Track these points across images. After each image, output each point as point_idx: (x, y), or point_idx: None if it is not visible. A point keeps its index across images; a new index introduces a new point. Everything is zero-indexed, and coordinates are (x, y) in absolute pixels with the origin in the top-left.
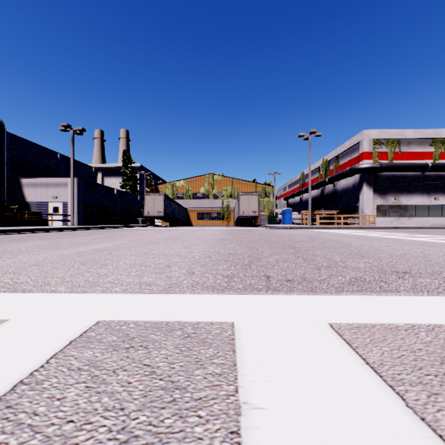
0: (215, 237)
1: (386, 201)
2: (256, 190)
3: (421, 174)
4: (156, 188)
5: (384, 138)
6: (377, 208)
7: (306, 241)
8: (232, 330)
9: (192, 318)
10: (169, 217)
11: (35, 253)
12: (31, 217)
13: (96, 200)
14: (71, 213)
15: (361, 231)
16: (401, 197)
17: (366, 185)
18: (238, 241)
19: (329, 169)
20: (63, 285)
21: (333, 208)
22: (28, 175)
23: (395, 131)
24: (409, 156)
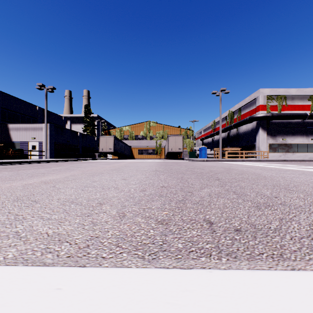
0: (151, 168)
1: (276, 141)
2: (181, 133)
3: (301, 121)
4: (108, 131)
5: (275, 95)
6: (269, 146)
7: (225, 172)
8: None
9: None
10: (117, 152)
11: None
12: (14, 152)
13: (64, 140)
14: (45, 150)
15: (261, 163)
16: (287, 138)
17: (262, 129)
18: (169, 172)
19: (233, 118)
20: None
21: (236, 146)
22: (14, 122)
23: (282, 90)
24: (293, 108)
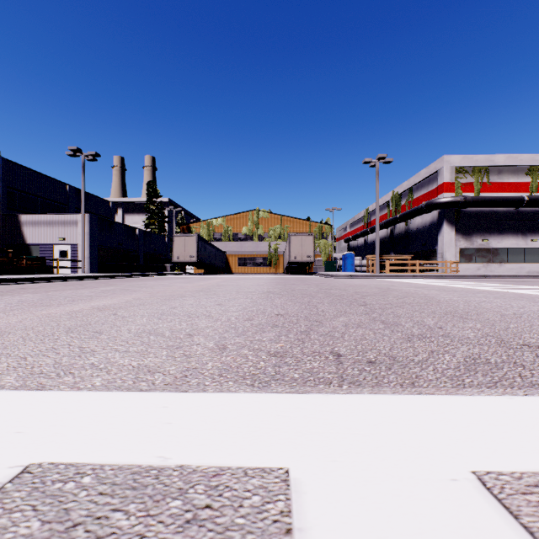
0: (260, 289)
1: (472, 243)
2: (311, 229)
3: (514, 210)
4: (188, 227)
5: (469, 166)
6: (460, 252)
7: (379, 295)
8: (286, 497)
9: (210, 456)
10: (203, 263)
11: (12, 313)
12: (31, 263)
13: (113, 242)
14: (82, 258)
15: (444, 281)
16: (490, 238)
17: (447, 224)
18: (290, 295)
19: (400, 204)
20: (15, 372)
21: (405, 252)
22: (30, 211)
23: (482, 157)
24: (500, 188)
